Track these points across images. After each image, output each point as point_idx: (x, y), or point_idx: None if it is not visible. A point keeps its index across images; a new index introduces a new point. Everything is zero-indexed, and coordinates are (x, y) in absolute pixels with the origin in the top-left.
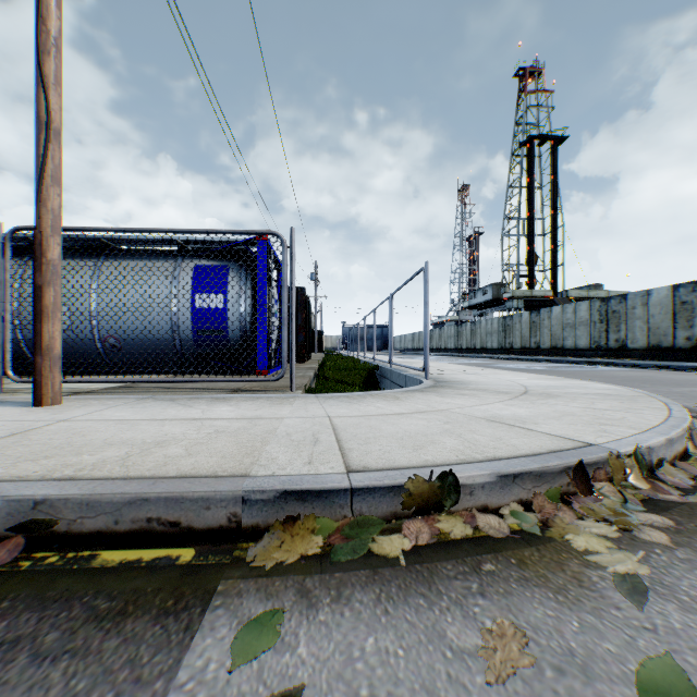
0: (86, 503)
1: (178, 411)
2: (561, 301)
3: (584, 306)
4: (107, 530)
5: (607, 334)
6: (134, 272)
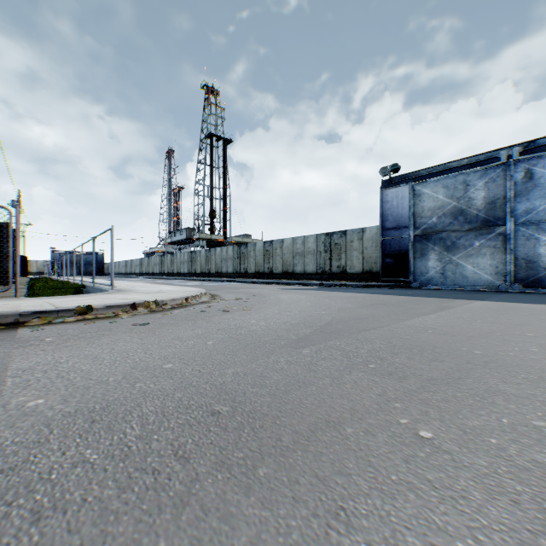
0: None
1: None
2: (228, 243)
3: (231, 249)
4: None
5: (240, 265)
6: None
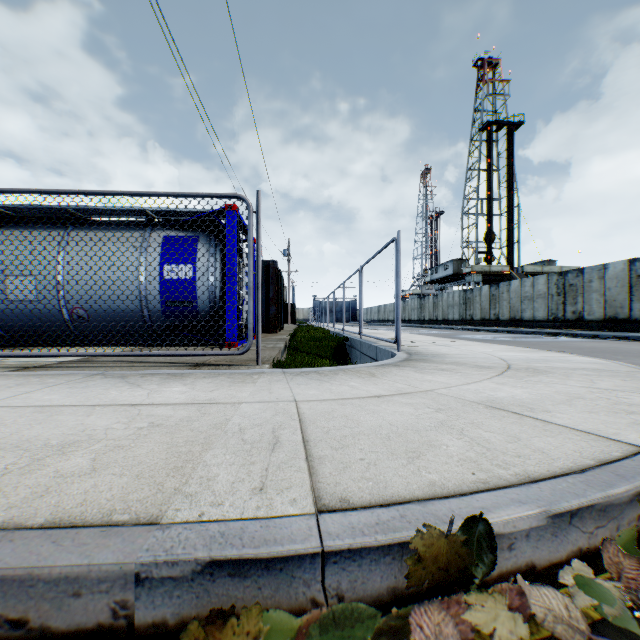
0: None
1: (120, 392)
2: (517, 275)
3: (542, 280)
4: None
5: (564, 307)
6: (102, 243)
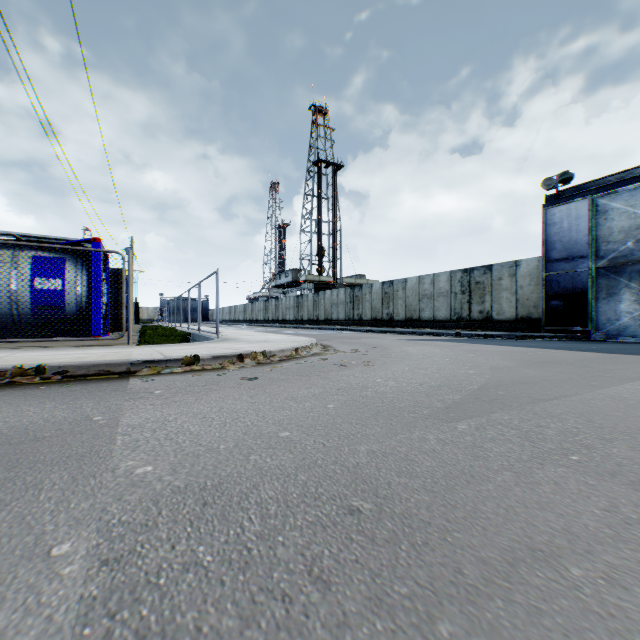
0: (79, 366)
1: (68, 352)
2: (339, 285)
3: (343, 291)
4: (86, 374)
5: (354, 311)
6: None
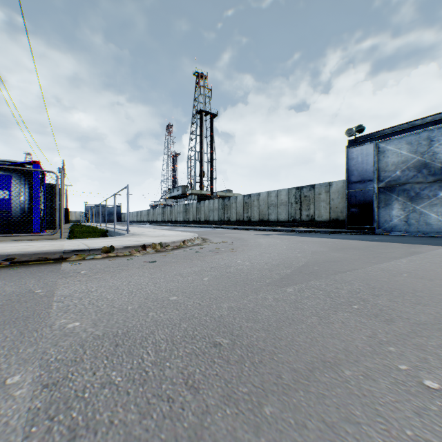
0: (23, 255)
1: (14, 244)
2: (214, 197)
3: (217, 201)
4: (29, 260)
5: (224, 215)
6: None
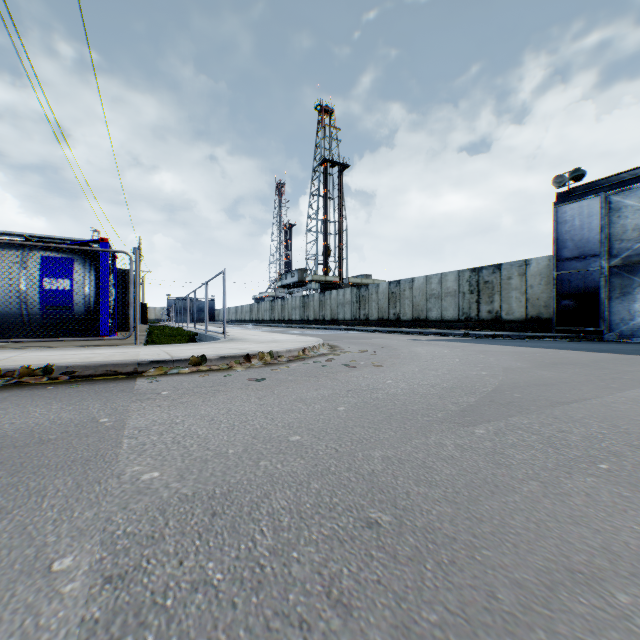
0: (86, 366)
1: (76, 352)
2: (345, 285)
3: (349, 291)
4: (93, 374)
5: (360, 311)
6: None
